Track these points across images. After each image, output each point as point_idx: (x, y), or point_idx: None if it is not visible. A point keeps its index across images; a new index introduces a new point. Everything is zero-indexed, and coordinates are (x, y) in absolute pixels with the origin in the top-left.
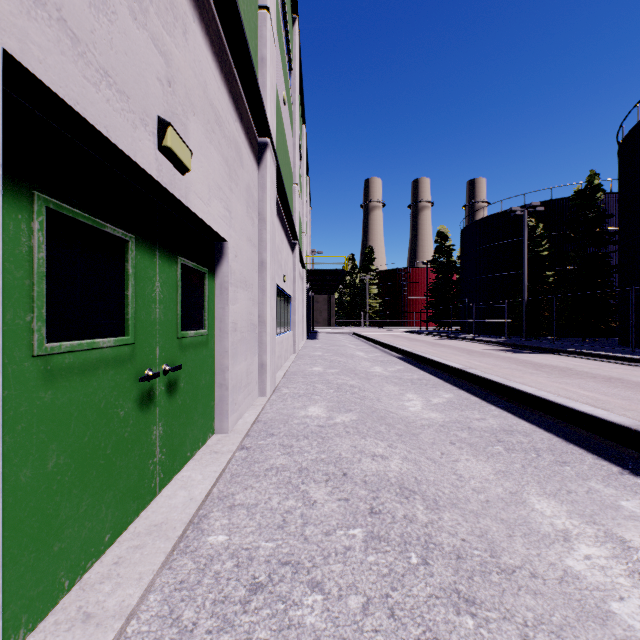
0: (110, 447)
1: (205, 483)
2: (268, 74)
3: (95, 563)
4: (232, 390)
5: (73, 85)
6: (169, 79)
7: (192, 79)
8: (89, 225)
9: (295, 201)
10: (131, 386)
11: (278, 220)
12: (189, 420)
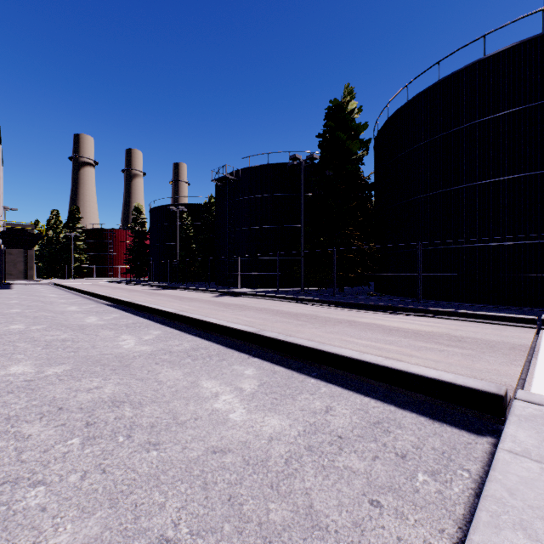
0: None
1: None
2: None
3: None
4: None
5: None
6: None
7: None
8: None
9: None
10: None
11: None
12: None
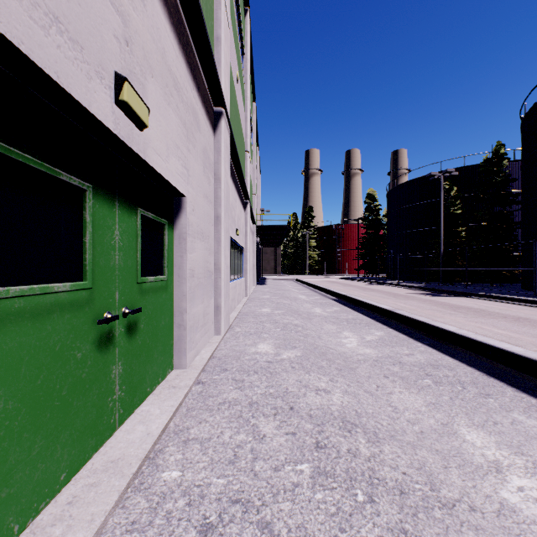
0: (66, 388)
1: (162, 417)
2: (223, 51)
3: (49, 503)
4: (190, 330)
5: (17, 23)
6: (127, 39)
7: (150, 43)
8: (42, 172)
9: (247, 166)
10: (89, 329)
11: (232, 181)
12: (149, 358)
